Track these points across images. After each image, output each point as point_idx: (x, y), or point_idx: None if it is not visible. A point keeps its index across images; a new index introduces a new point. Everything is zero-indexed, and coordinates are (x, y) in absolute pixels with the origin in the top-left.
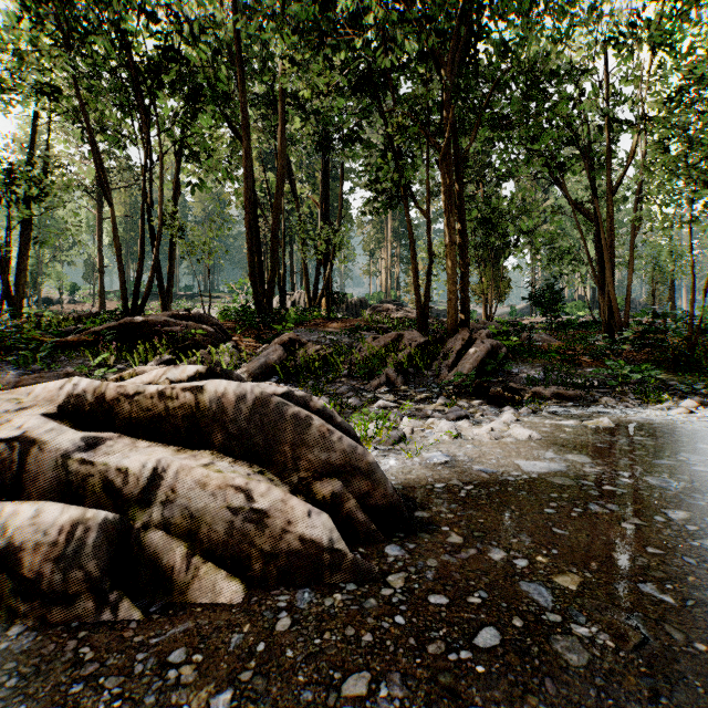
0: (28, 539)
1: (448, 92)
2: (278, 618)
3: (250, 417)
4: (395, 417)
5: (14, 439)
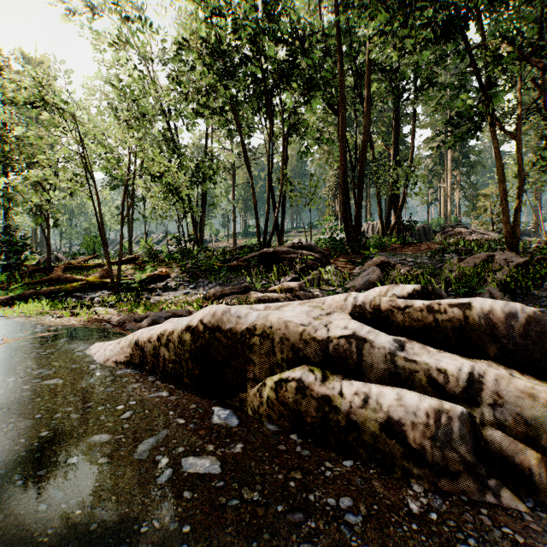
0: (383, 413)
1: None
2: None
3: (524, 334)
4: None
5: (350, 336)
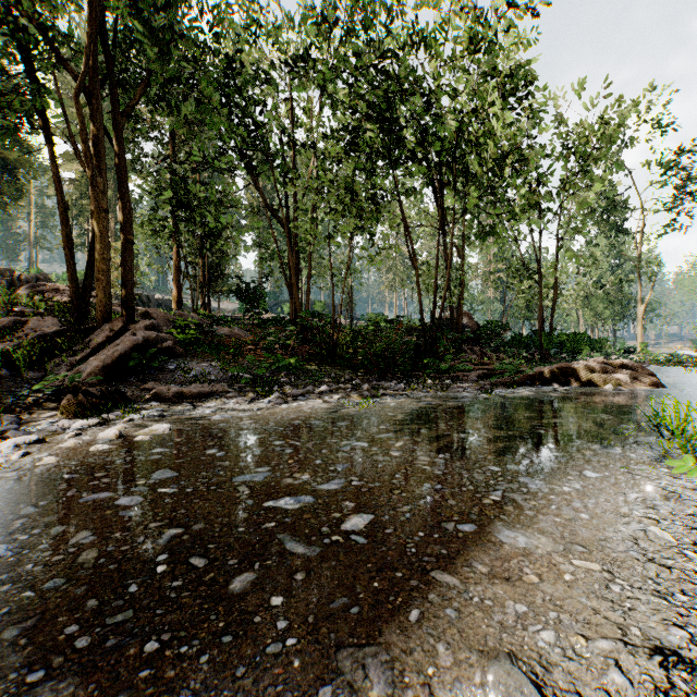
0: None
1: (96, 19)
2: None
3: None
4: None
5: None
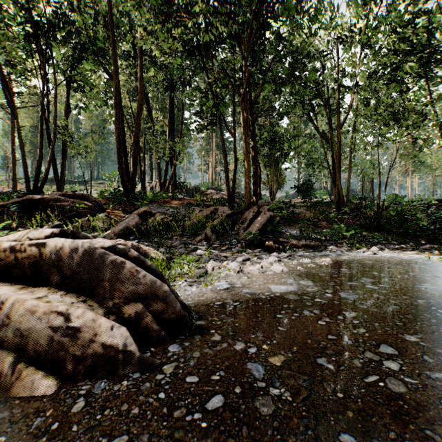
0: None
1: (245, 60)
2: (75, 403)
3: (80, 263)
4: (204, 260)
5: None
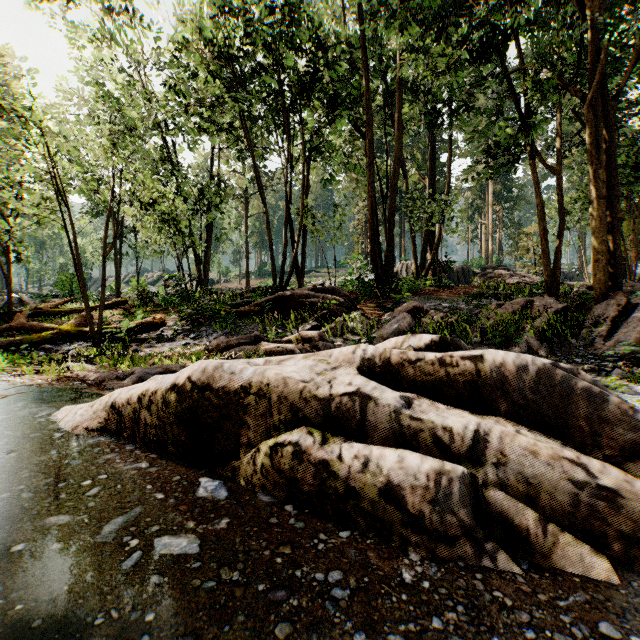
0: (385, 477)
1: (594, 31)
2: None
3: (534, 388)
4: None
5: (353, 394)
